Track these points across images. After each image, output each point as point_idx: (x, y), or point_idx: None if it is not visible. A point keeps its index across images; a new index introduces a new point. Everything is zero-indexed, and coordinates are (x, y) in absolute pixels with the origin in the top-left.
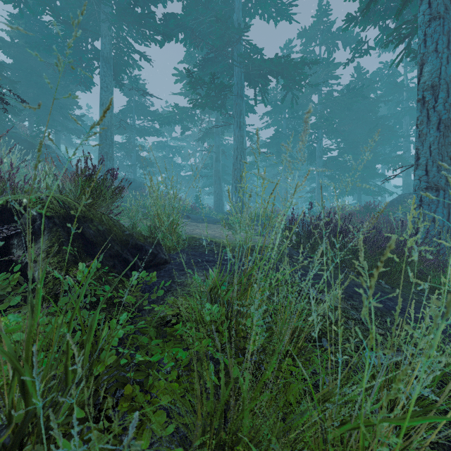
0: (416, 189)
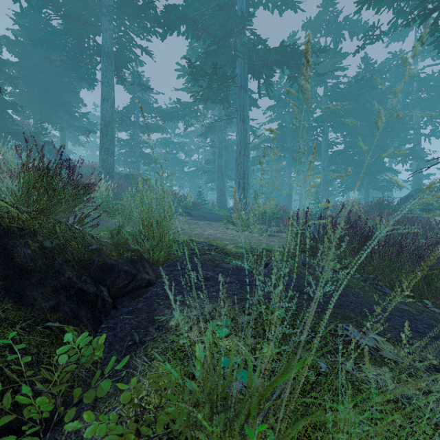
0: None
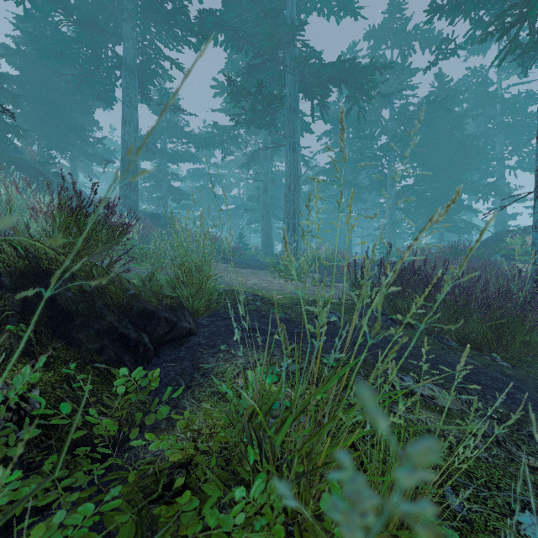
0: (537, 225)
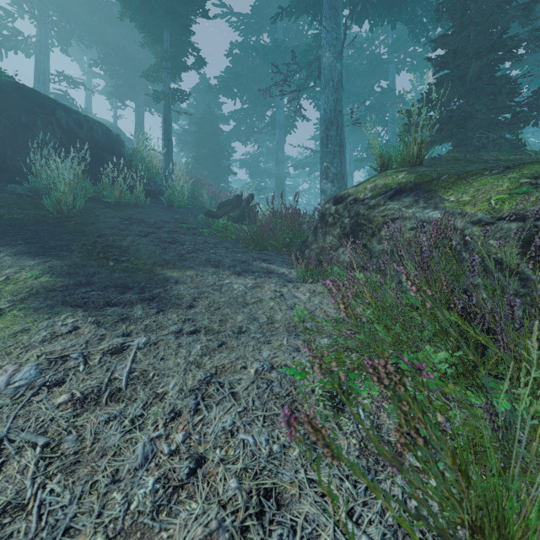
0: None
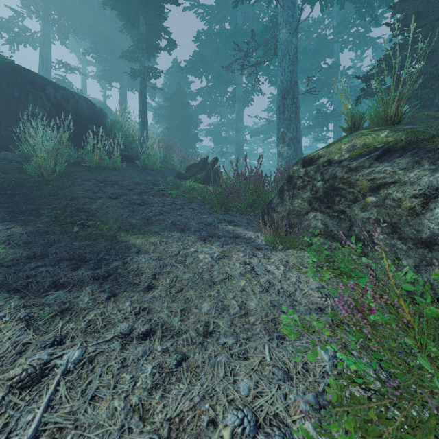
0: None
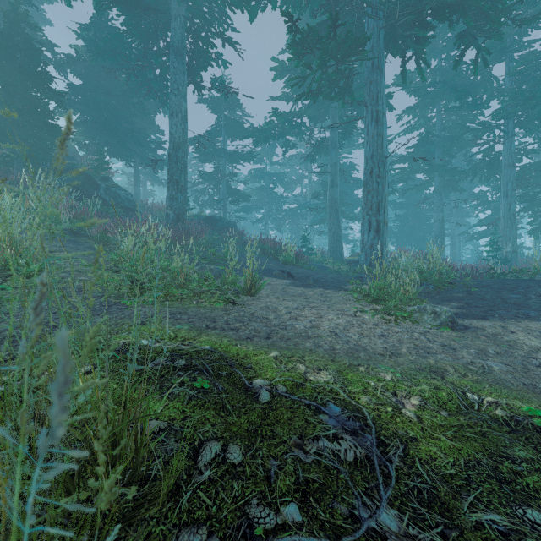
0: None
